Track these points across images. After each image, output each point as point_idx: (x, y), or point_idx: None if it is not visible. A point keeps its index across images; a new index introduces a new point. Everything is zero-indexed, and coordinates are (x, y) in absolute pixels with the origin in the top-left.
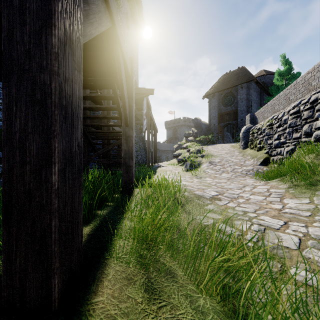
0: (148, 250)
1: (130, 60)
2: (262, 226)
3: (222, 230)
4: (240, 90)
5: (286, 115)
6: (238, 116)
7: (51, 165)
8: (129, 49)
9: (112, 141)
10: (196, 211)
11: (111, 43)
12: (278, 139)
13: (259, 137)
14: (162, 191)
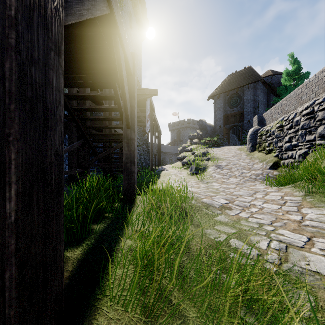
0: (152, 282)
1: (131, 56)
2: (282, 243)
3: (237, 248)
4: (246, 91)
5: (298, 116)
6: (244, 117)
7: (4, 187)
8: (132, 49)
9: (115, 144)
10: (205, 223)
11: (110, 34)
12: (289, 142)
13: (268, 139)
14: (166, 198)
